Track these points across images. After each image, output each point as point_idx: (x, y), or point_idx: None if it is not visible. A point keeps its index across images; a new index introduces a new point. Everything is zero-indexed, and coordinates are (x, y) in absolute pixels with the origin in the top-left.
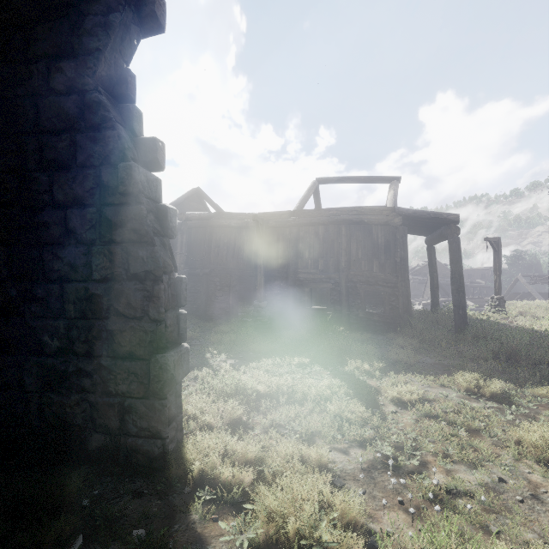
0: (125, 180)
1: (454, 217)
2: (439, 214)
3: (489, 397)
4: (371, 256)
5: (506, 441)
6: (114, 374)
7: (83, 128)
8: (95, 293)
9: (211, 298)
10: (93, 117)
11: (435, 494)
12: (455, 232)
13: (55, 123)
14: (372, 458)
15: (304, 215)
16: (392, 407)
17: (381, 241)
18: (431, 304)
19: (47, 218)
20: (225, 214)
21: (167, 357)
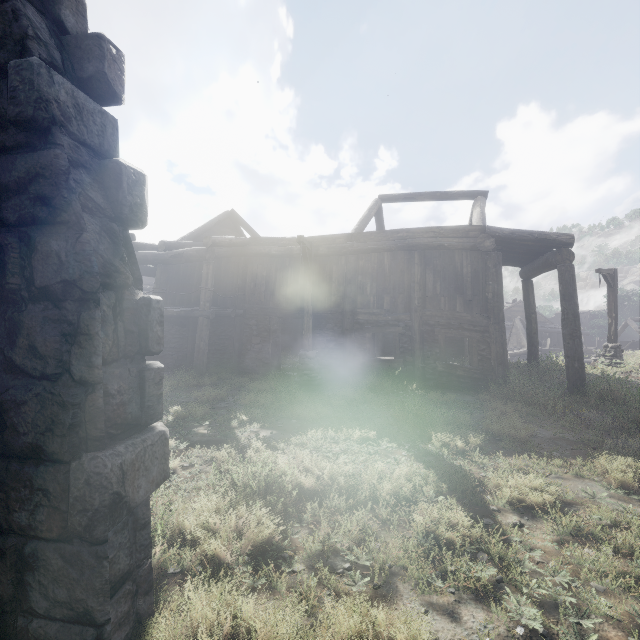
0: (19, 93)
1: (566, 238)
2: (546, 234)
3: None
4: (454, 291)
5: None
6: (4, 489)
7: None
8: None
9: (246, 347)
10: None
11: None
12: (568, 259)
13: None
14: (504, 631)
15: (364, 239)
16: (512, 514)
17: (466, 271)
18: (528, 354)
19: None
20: (263, 240)
21: (103, 459)
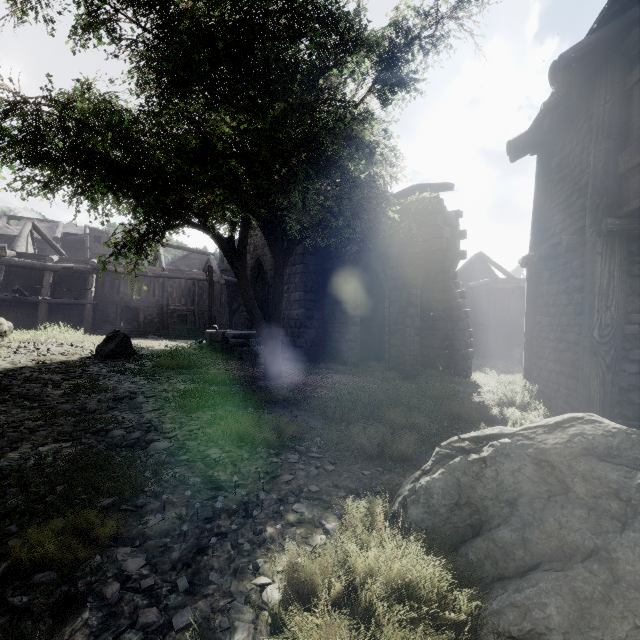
0: (457, 305)
1: None
2: None
3: None
4: None
5: None
6: (453, 354)
7: (445, 291)
8: (448, 334)
9: (489, 343)
10: (447, 289)
11: None
12: None
13: (438, 290)
14: None
15: None
16: None
17: None
18: None
19: (435, 314)
20: (501, 280)
21: (468, 350)
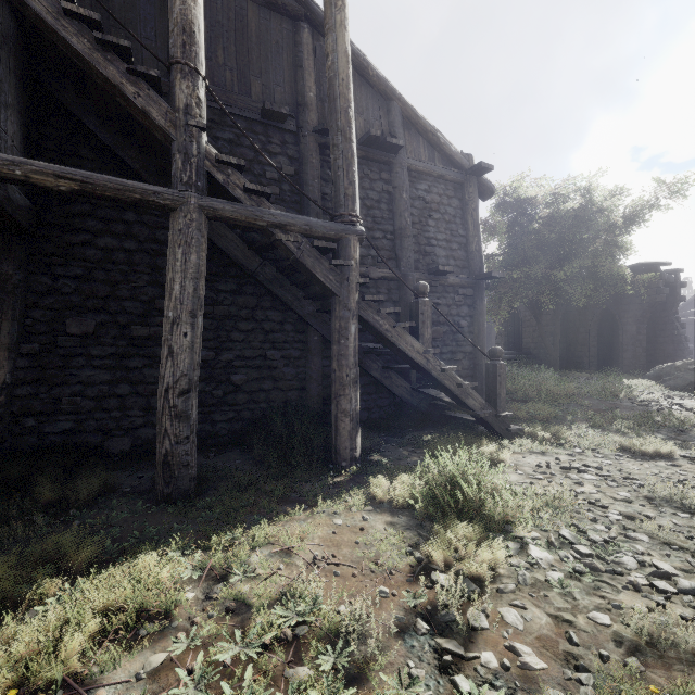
0: (677, 333)
1: None
2: None
3: None
4: None
5: None
6: None
7: (668, 324)
8: (670, 352)
9: None
10: (670, 322)
11: None
12: None
13: (661, 323)
14: None
15: None
16: None
17: None
18: None
19: (659, 339)
20: None
21: None
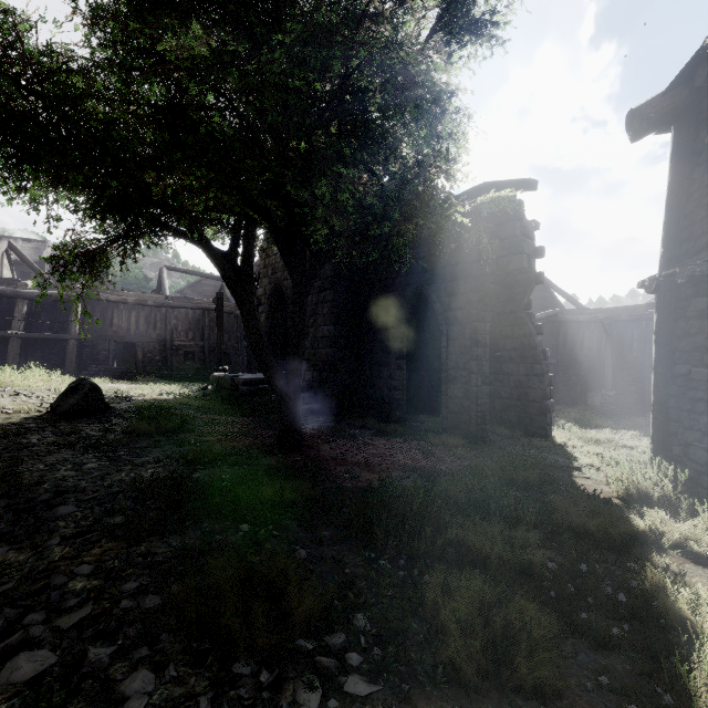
0: (532, 343)
1: None
2: None
3: None
4: None
5: None
6: (527, 406)
7: (516, 325)
8: (520, 380)
9: (558, 386)
10: (520, 322)
11: None
12: None
13: (506, 324)
14: None
15: None
16: None
17: None
18: None
19: (503, 354)
20: (572, 310)
21: (547, 402)
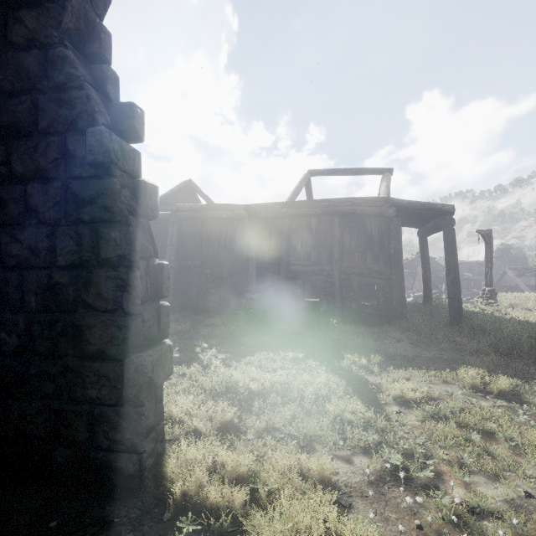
0: (94, 148)
1: (449, 208)
2: (434, 205)
3: (496, 394)
4: (365, 248)
5: (525, 446)
6: (82, 377)
7: (46, 88)
8: (60, 282)
9: (202, 291)
10: (57, 74)
11: (457, 515)
12: (450, 223)
13: (13, 82)
14: (379, 468)
15: (296, 206)
16: (395, 406)
17: (374, 232)
18: (424, 296)
19: (4, 194)
20: (216, 206)
21: (144, 357)
